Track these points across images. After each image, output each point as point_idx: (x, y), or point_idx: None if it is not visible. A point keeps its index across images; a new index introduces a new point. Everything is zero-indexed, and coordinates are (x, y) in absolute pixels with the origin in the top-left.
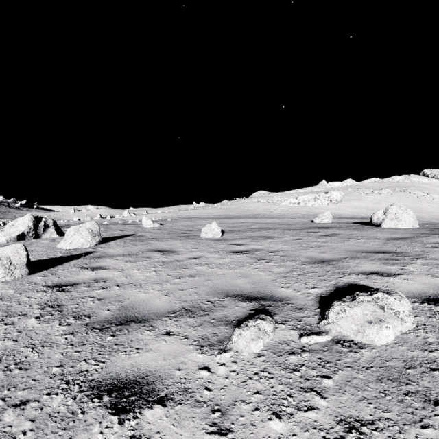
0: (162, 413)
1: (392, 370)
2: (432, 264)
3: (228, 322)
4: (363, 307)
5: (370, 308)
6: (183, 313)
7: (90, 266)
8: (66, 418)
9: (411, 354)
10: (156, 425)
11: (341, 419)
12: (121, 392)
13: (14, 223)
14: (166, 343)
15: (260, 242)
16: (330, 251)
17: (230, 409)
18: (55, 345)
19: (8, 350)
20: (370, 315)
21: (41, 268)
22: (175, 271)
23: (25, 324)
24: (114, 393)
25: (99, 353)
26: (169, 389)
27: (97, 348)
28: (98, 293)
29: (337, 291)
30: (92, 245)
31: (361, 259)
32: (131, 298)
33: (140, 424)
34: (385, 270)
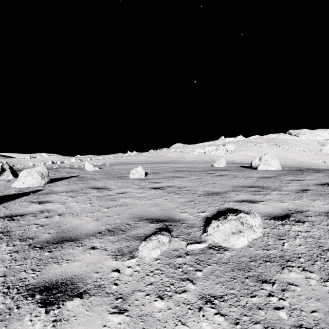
0: (79, 303)
1: (241, 263)
2: (283, 194)
3: (139, 238)
4: (231, 223)
5: (234, 224)
6: (107, 233)
7: (38, 201)
8: (3, 313)
9: (255, 252)
10: (73, 311)
11: (202, 296)
12: (50, 291)
13: None
14: (90, 255)
15: (173, 181)
16: (220, 186)
17: (129, 296)
18: (1, 261)
19: None
20: (234, 229)
21: None
22: (106, 203)
23: None
24: (44, 292)
25: (36, 265)
26: (87, 287)
27: (36, 261)
28: (42, 221)
29: (218, 214)
30: (41, 184)
31: (239, 192)
32: (68, 224)
33: (61, 312)
34: (253, 199)
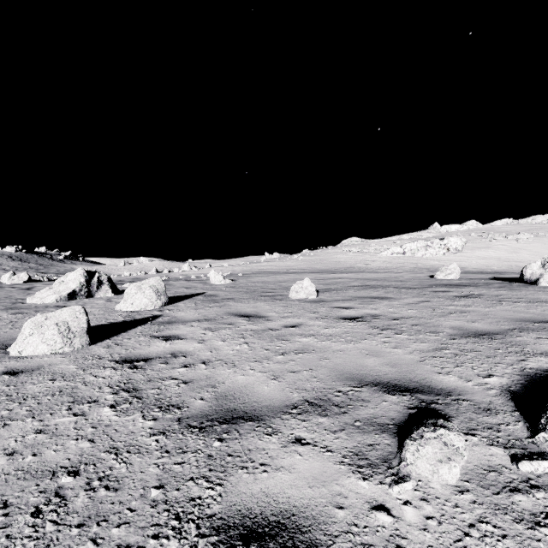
0: None
1: None
2: None
3: (383, 427)
4: None
5: None
6: (308, 408)
7: (162, 334)
8: None
9: None
10: None
11: None
12: (262, 543)
13: (64, 279)
14: (302, 457)
15: (374, 305)
16: (483, 319)
17: None
18: (145, 451)
19: (85, 456)
20: None
21: (102, 336)
22: (274, 345)
23: (99, 415)
24: (252, 543)
25: (209, 468)
26: (337, 545)
27: (204, 460)
28: (181, 373)
29: (531, 383)
30: (157, 306)
31: (539, 332)
32: (227, 382)
33: None
34: None
